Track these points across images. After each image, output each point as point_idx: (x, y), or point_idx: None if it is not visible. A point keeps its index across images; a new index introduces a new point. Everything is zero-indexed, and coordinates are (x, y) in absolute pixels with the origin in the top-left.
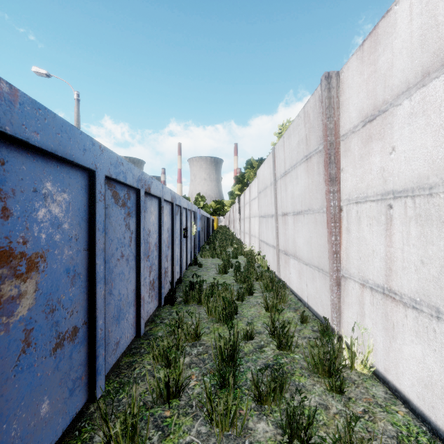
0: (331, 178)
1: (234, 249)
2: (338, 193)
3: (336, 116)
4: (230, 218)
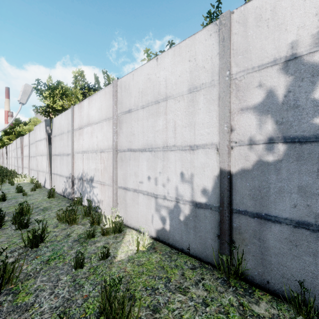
0: (22, 153)
1: (2, 170)
2: (23, 155)
3: (22, 143)
4: (0, 157)
